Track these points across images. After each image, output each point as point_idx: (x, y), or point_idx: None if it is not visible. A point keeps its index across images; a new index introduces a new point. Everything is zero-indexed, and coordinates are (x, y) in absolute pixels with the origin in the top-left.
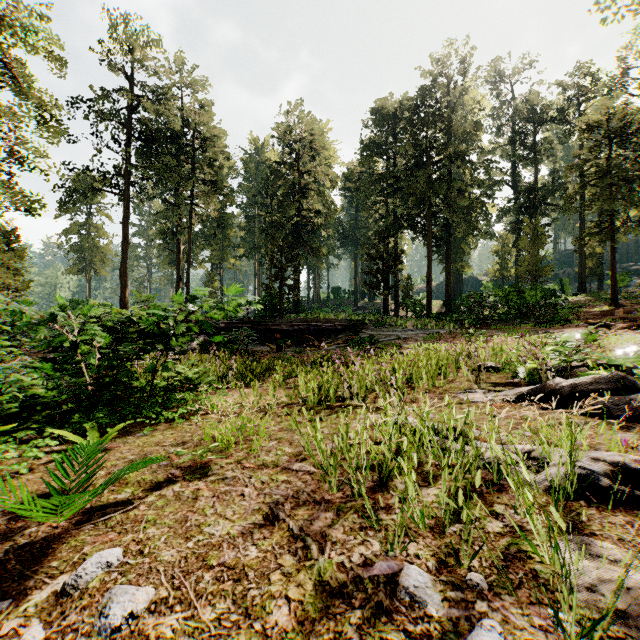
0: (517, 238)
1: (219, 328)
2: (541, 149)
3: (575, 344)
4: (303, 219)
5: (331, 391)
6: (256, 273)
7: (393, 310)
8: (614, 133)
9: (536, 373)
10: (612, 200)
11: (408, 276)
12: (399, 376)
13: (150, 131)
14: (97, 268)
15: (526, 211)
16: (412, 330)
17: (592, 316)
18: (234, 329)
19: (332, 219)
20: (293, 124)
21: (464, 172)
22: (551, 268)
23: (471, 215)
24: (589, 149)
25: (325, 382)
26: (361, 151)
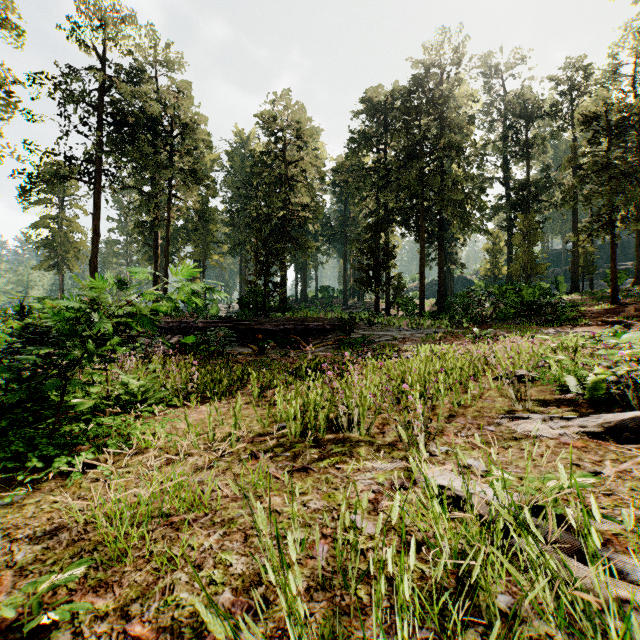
0: (509, 236)
1: (197, 328)
2: (533, 145)
3: (637, 347)
4: (290, 214)
5: (320, 414)
6: (241, 271)
7: (383, 309)
8: (615, 124)
9: (602, 388)
10: (614, 193)
11: (399, 274)
12: (415, 393)
13: (123, 114)
14: (70, 264)
15: (520, 207)
16: (407, 330)
17: (597, 315)
18: (209, 329)
19: (320, 213)
20: (279, 112)
21: (458, 165)
22: (546, 266)
23: (465, 210)
24: (589, 140)
25: (311, 405)
26: (351, 142)
